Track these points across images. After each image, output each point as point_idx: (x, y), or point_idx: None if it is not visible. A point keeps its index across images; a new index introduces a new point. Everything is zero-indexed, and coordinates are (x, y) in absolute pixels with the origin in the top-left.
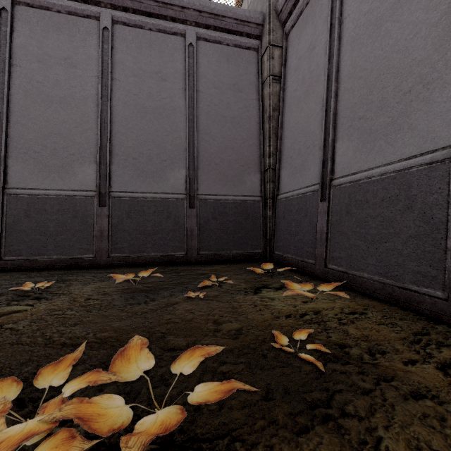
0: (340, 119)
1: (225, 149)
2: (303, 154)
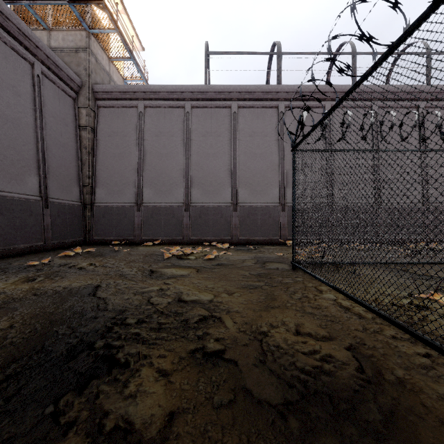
0: (145, 179)
1: (61, 165)
2: (120, 186)
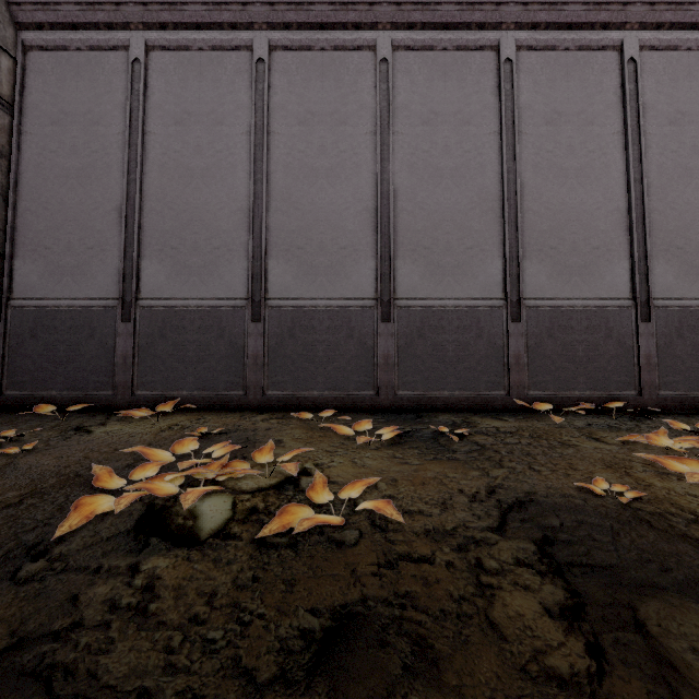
0: (148, 237)
1: None
2: (80, 253)
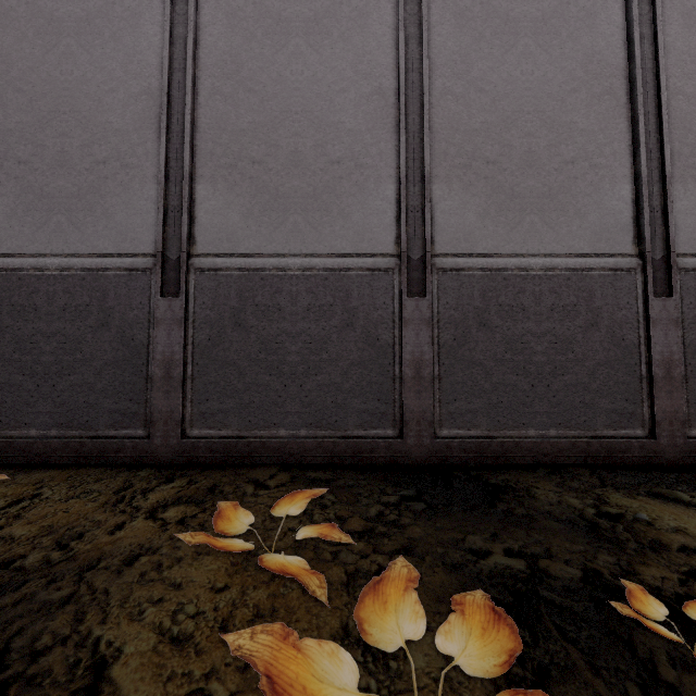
0: None
1: None
2: None
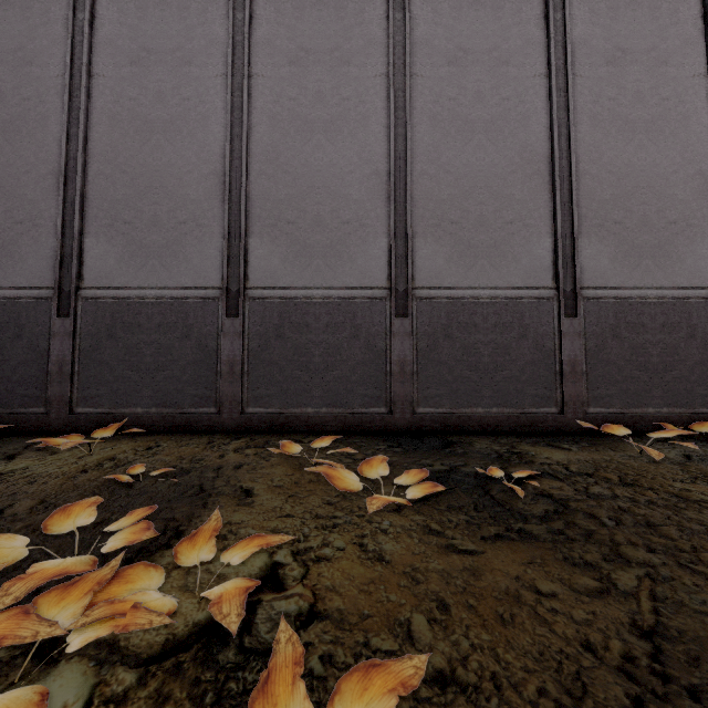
0: (93, 208)
1: None
2: (5, 229)
